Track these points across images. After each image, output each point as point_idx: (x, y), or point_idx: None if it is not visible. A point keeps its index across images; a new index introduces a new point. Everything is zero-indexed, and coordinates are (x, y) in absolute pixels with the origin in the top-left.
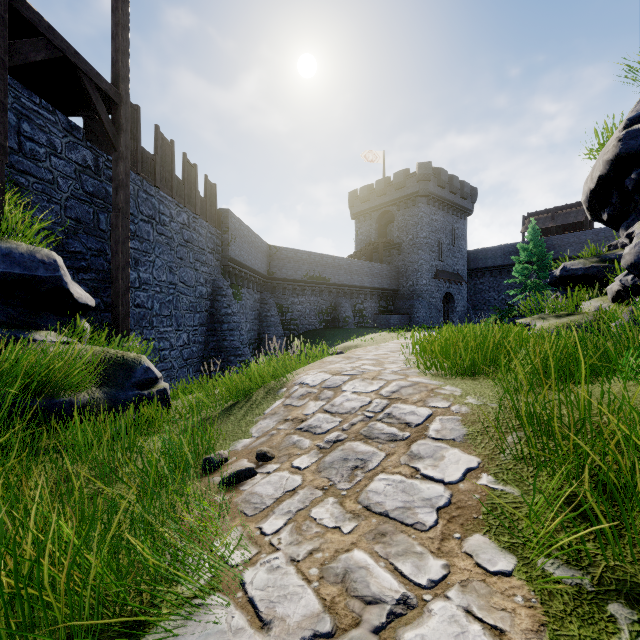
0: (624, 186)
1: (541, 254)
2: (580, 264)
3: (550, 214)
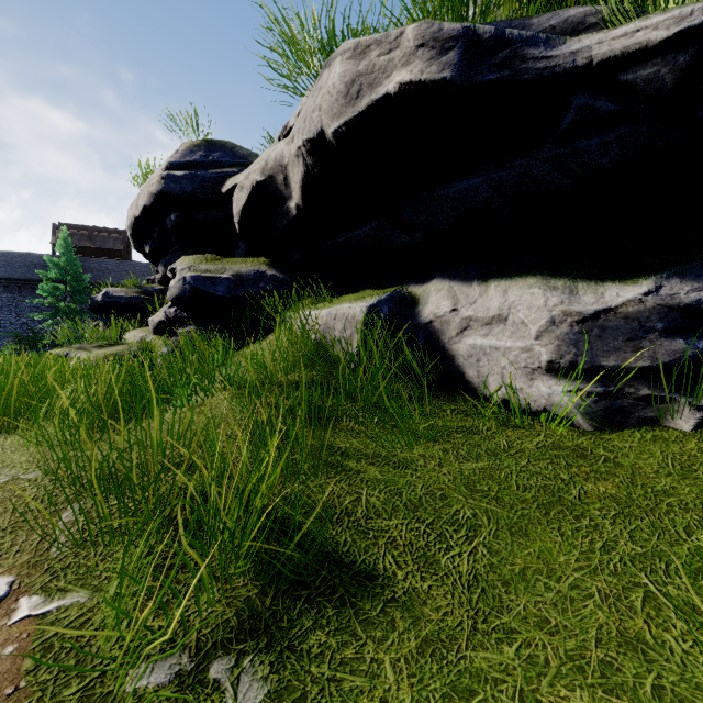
0: (165, 224)
1: (78, 275)
2: (123, 292)
3: (88, 232)
